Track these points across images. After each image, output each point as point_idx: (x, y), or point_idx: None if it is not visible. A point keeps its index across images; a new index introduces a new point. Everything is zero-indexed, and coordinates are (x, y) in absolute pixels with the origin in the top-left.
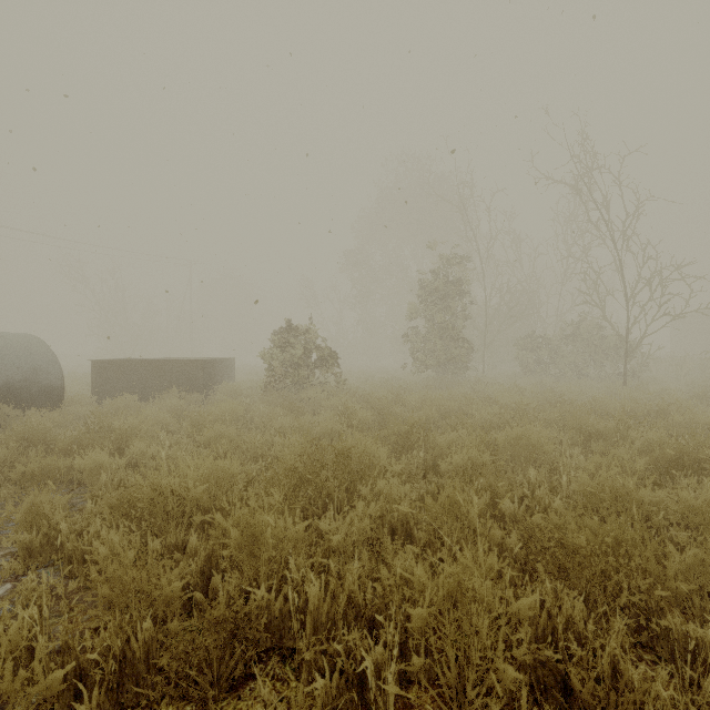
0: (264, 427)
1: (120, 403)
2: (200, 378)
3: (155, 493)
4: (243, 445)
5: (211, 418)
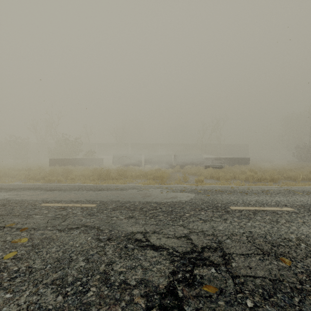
0: None
1: None
2: None
3: None
4: None
5: None
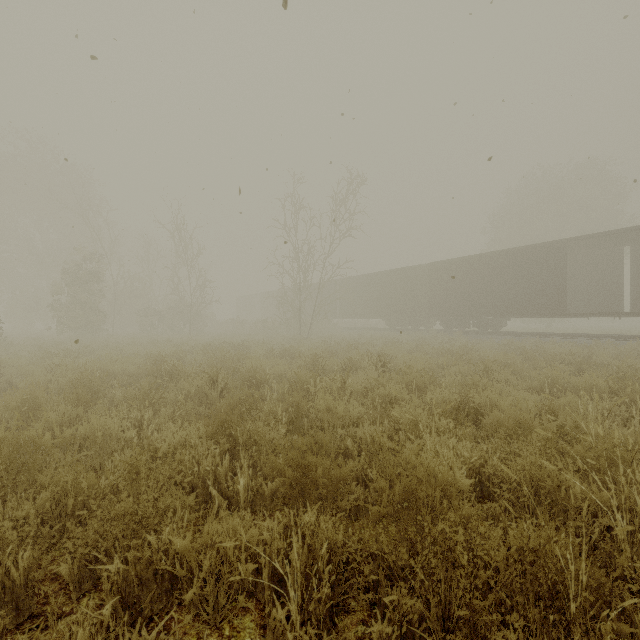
0: None
1: None
2: None
3: (4, 365)
4: None
5: None
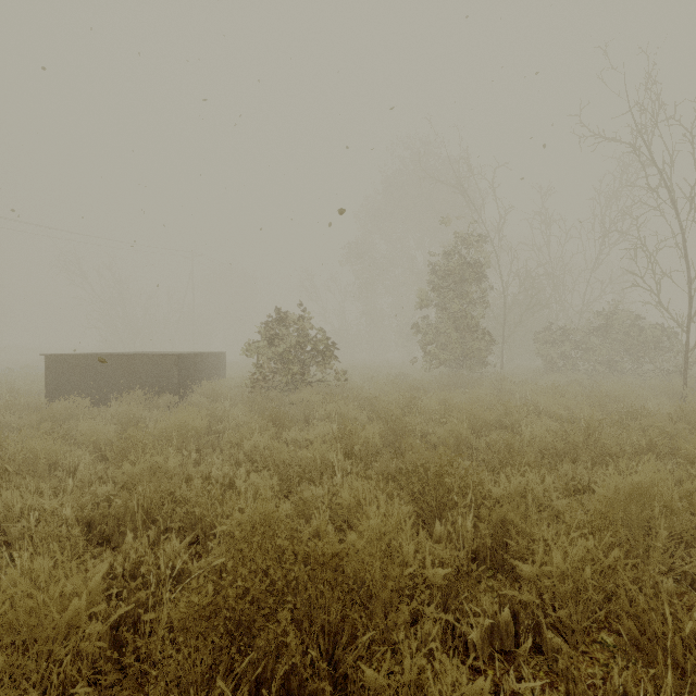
0: (237, 445)
1: (56, 410)
2: (174, 376)
3: None
4: (178, 492)
5: (150, 440)
